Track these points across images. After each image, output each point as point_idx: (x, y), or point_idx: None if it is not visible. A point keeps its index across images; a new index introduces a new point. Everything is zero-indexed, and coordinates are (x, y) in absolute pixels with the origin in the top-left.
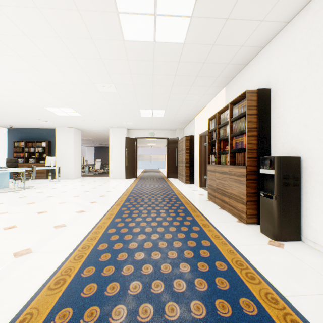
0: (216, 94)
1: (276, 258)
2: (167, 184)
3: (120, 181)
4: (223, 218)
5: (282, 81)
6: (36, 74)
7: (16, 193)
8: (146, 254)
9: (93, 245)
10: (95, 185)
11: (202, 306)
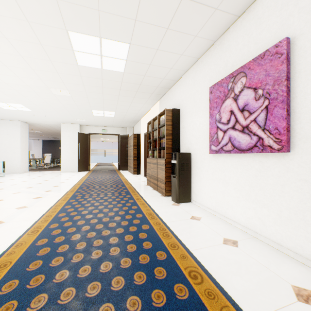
0: (154, 104)
1: (171, 210)
2: (117, 175)
3: (73, 174)
4: (152, 194)
5: (185, 106)
6: None
7: None
8: (94, 215)
9: (54, 215)
10: (47, 178)
11: (122, 229)
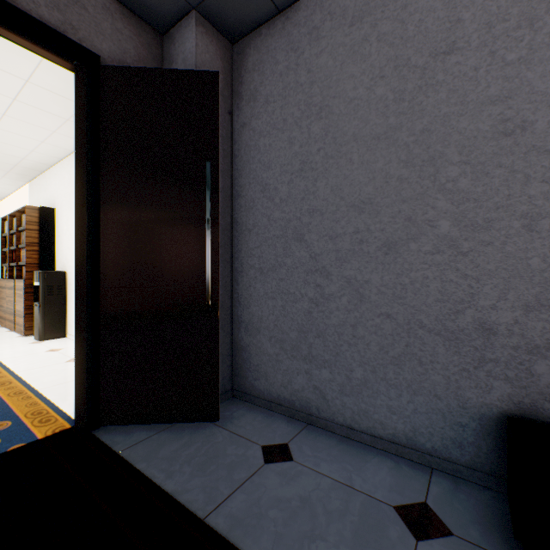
0: (21, 186)
1: (23, 348)
2: None
3: None
4: (1, 337)
5: (61, 206)
6: None
7: None
8: None
9: None
10: None
11: None
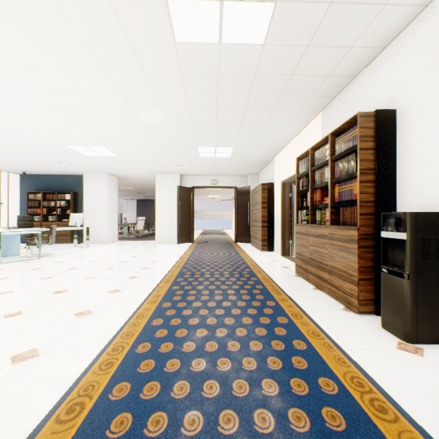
0: (308, 122)
1: (415, 374)
2: (236, 251)
3: (171, 247)
4: (321, 303)
5: (416, 97)
6: (53, 97)
7: (28, 262)
8: (209, 362)
9: (129, 345)
10: (136, 252)
11: None
